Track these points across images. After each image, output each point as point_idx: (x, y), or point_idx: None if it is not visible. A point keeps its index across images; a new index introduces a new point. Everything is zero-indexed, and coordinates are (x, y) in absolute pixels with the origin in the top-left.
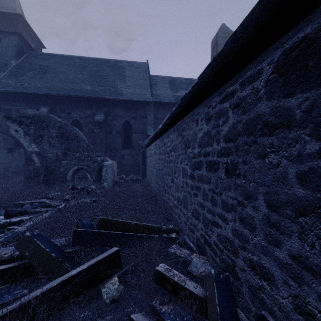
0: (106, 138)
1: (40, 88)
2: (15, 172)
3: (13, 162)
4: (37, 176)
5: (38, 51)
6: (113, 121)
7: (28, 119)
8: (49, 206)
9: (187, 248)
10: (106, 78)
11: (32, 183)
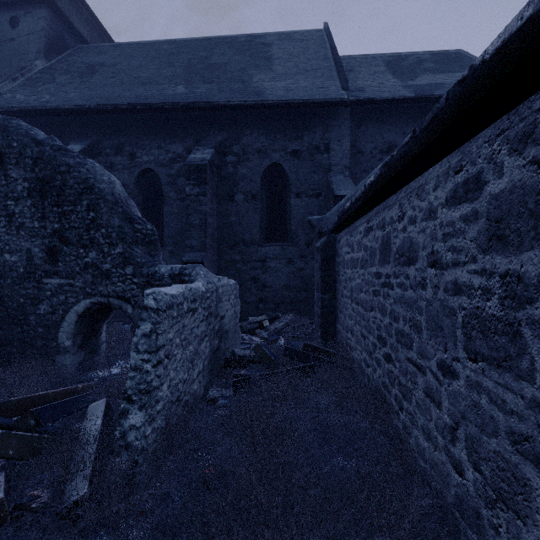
0: (220, 213)
1: (73, 101)
2: None
3: None
4: None
5: None
6: (237, 166)
7: None
8: None
9: None
10: (225, 67)
11: None
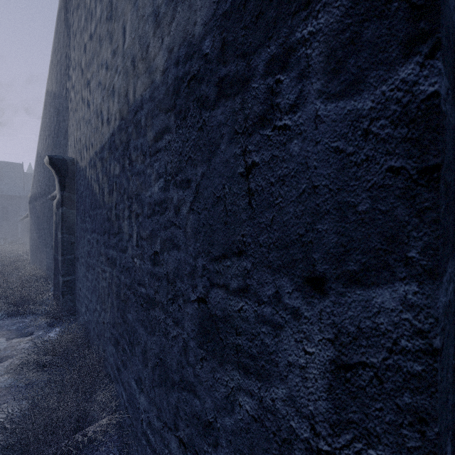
0: None
1: None
2: None
3: None
4: None
5: None
6: None
7: None
8: None
9: None
10: None
11: None
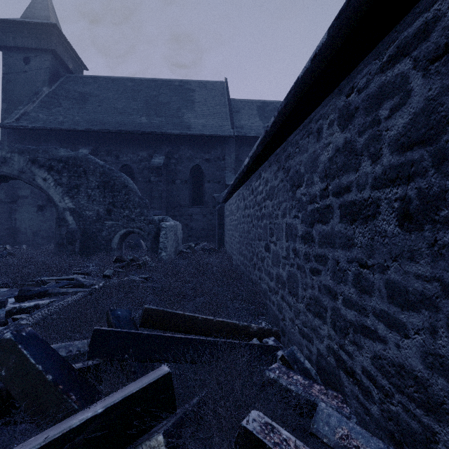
0: (168, 190)
1: (79, 122)
2: (47, 238)
3: (44, 224)
4: (71, 242)
5: (78, 74)
6: (177, 165)
7: (60, 163)
8: (82, 285)
9: (299, 370)
10: (168, 105)
11: (65, 252)
